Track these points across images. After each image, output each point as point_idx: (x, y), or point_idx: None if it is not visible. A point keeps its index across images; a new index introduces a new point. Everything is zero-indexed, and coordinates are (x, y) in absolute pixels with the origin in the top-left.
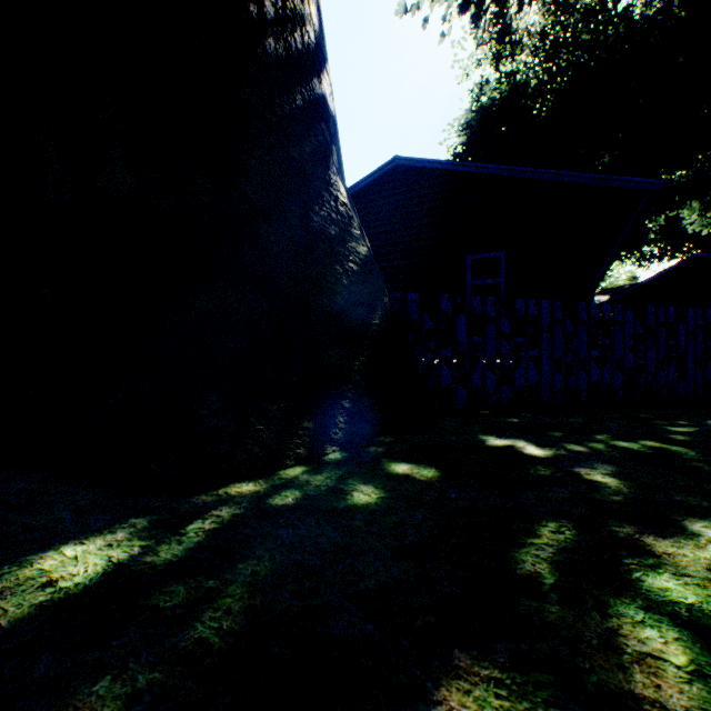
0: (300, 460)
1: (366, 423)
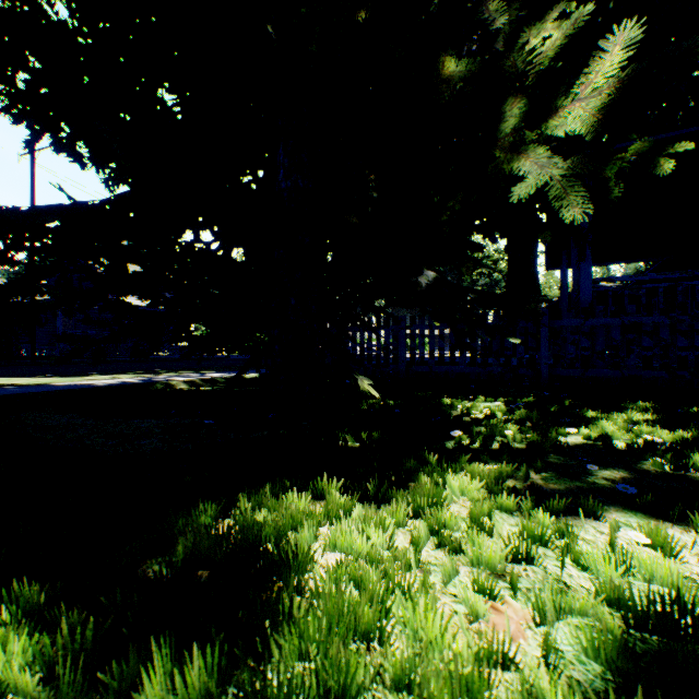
0: None
1: None
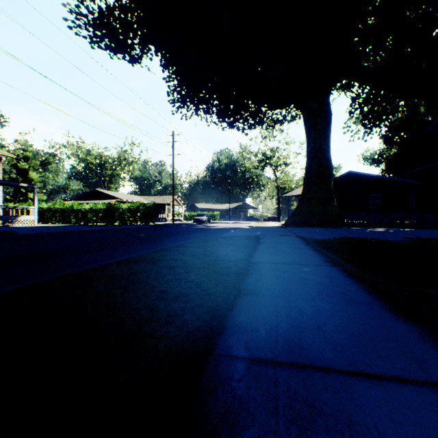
0: (332, 227)
1: (337, 225)
